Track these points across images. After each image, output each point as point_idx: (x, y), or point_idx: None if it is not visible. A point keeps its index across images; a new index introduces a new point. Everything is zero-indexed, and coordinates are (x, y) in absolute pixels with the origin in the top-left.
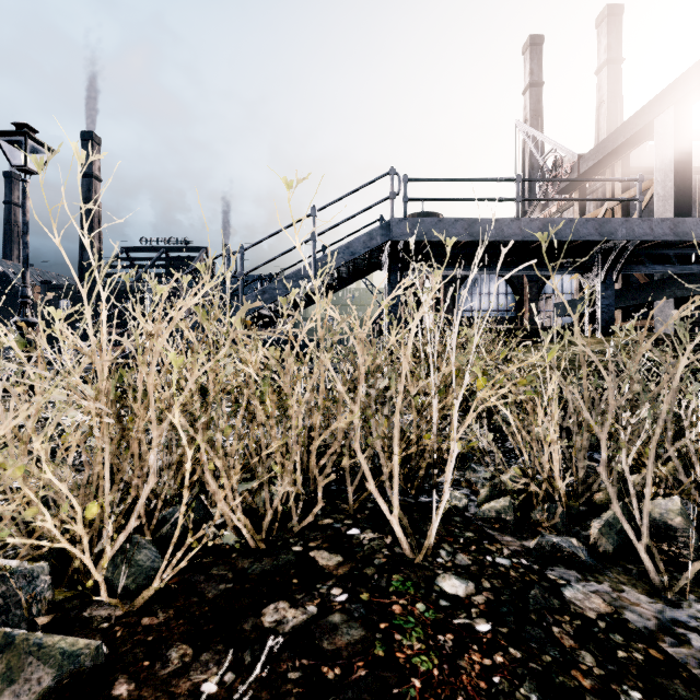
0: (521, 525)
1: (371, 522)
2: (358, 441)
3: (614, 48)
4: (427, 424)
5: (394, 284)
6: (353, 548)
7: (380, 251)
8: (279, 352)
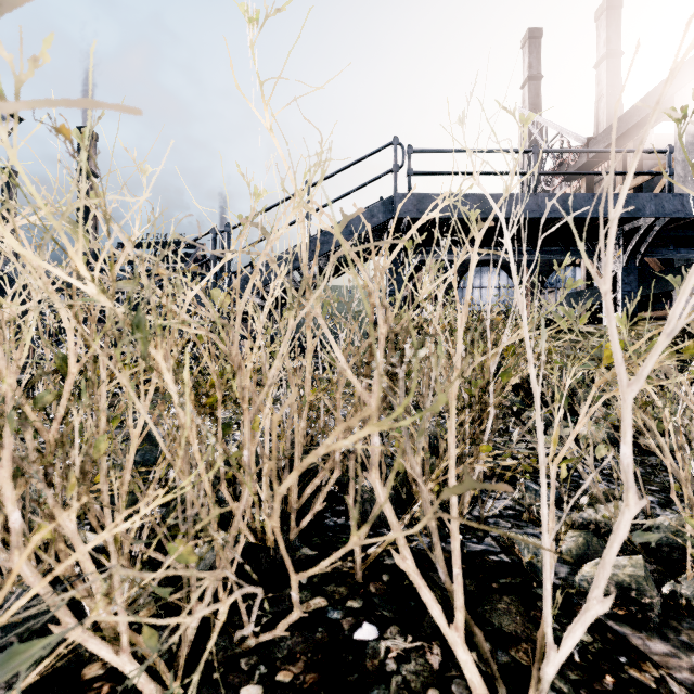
0: (665, 611)
1: (395, 604)
2: (376, 465)
3: (613, 42)
4: (444, 423)
5: (396, 269)
6: (368, 688)
7: (380, 233)
8: (229, 299)
